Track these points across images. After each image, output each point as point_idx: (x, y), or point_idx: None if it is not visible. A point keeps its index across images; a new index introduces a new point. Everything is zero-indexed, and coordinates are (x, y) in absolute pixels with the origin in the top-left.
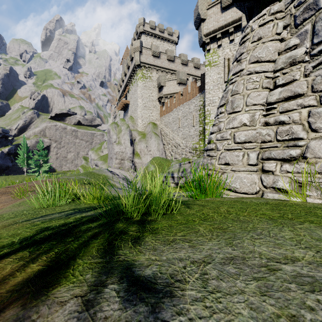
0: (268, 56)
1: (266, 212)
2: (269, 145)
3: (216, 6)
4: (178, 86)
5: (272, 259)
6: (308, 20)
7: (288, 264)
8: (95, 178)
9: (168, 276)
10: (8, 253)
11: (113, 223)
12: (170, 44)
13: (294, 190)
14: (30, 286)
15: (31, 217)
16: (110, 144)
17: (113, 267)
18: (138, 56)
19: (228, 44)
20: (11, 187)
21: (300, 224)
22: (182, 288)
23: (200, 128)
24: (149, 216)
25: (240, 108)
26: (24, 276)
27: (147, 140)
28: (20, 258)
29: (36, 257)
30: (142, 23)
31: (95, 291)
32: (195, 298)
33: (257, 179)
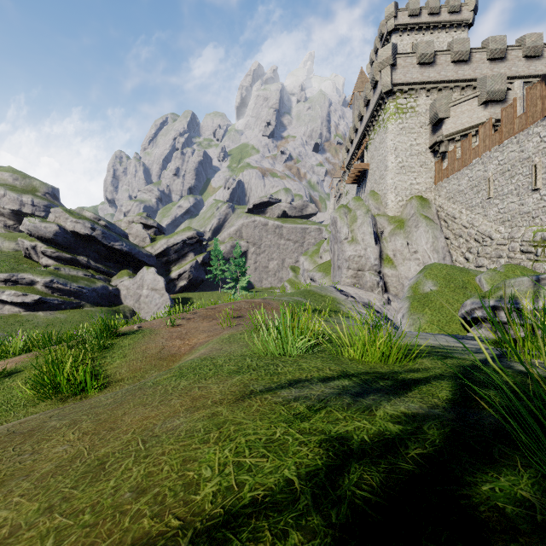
0: None
1: None
2: None
3: None
4: (484, 110)
5: None
6: None
7: None
8: (317, 301)
9: None
10: None
11: None
12: (454, 31)
13: None
14: None
15: (270, 379)
16: (337, 243)
17: None
18: (388, 74)
19: None
20: (211, 309)
21: None
22: None
23: None
24: None
25: None
26: None
27: (408, 232)
28: None
29: None
30: (391, 14)
31: None
32: None
33: None
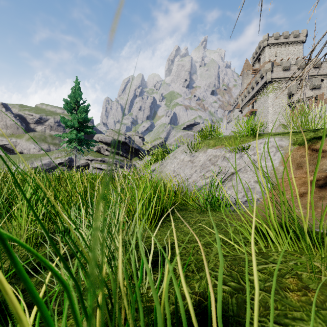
0: None
1: None
2: None
3: None
4: (311, 91)
5: None
6: None
7: None
8: None
9: None
10: None
11: None
12: (296, 45)
13: None
14: None
15: None
16: None
17: None
18: (269, 74)
19: None
20: None
21: None
22: None
23: None
24: None
25: None
26: None
27: None
28: None
29: None
30: (266, 39)
31: None
32: None
33: None
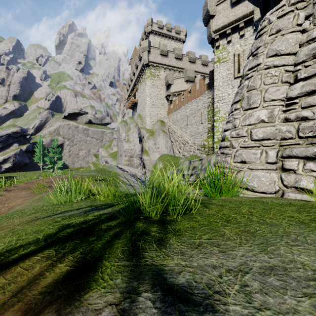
0: (288, 48)
1: (294, 214)
2: (290, 142)
3: (226, 1)
4: (186, 84)
5: None
6: None
7: None
8: (106, 174)
9: (205, 286)
10: (35, 251)
11: (133, 222)
12: (177, 42)
13: None
14: (61, 288)
15: (52, 213)
16: (120, 141)
17: (142, 272)
18: (146, 55)
19: (238, 39)
20: (30, 183)
21: None
22: (224, 302)
23: (209, 125)
24: (167, 216)
25: (257, 104)
26: (54, 277)
27: (155, 138)
28: (47, 257)
29: (63, 256)
30: (150, 23)
31: (129, 299)
32: (241, 315)
33: (276, 178)
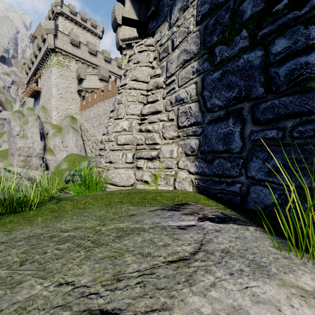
0: (143, 77)
1: (116, 199)
2: (142, 147)
3: None
4: (100, 82)
5: (64, 231)
6: (165, 59)
7: (71, 232)
8: None
9: None
10: None
11: None
12: (93, 36)
13: (153, 181)
14: None
15: None
16: (11, 137)
17: None
18: (52, 39)
19: None
20: None
21: (121, 205)
22: None
23: None
24: None
25: (122, 116)
26: None
27: (63, 135)
28: None
29: None
30: (59, 3)
31: None
32: None
33: (133, 174)
